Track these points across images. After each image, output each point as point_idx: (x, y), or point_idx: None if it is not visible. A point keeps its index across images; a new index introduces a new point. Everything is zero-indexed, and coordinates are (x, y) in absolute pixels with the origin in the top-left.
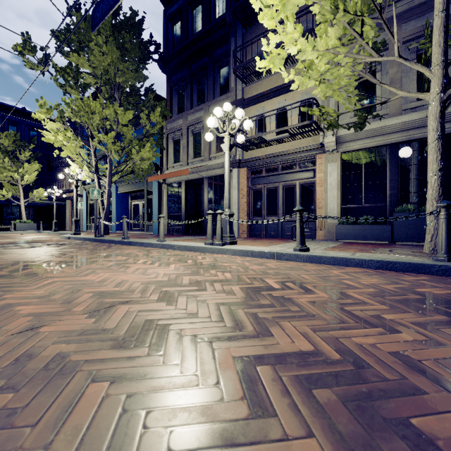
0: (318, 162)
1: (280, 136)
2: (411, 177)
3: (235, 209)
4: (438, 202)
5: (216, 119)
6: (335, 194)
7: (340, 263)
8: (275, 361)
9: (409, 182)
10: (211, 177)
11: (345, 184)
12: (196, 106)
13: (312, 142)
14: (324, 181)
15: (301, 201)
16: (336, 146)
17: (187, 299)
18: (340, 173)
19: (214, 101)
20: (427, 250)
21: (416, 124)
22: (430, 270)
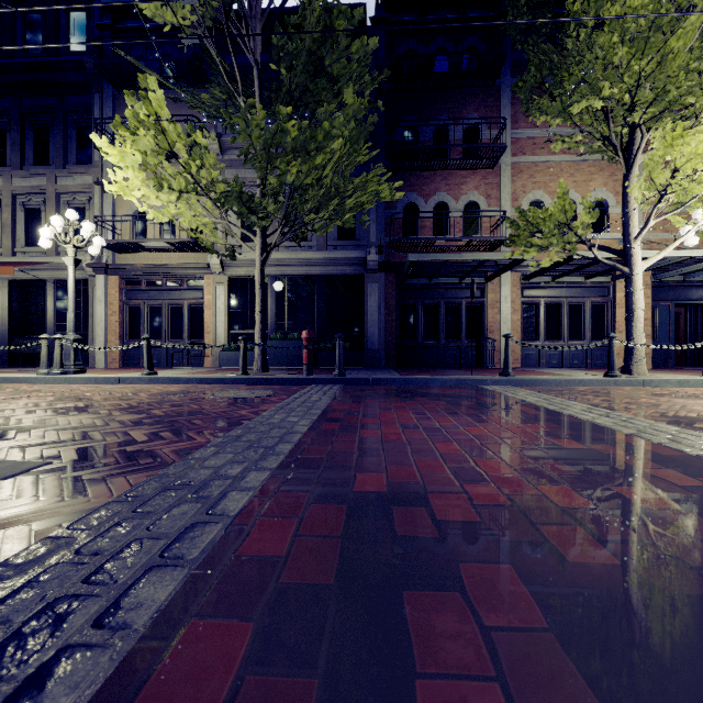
0: (207, 283)
1: (165, 243)
2: (286, 308)
3: (101, 330)
4: (260, 335)
5: (54, 229)
6: (224, 318)
7: (173, 382)
8: (49, 409)
9: (284, 313)
10: (61, 281)
11: (234, 310)
12: (31, 165)
13: (203, 259)
14: (212, 304)
15: (190, 324)
16: (223, 269)
17: (1, 403)
18: (229, 298)
19: (66, 170)
20: (254, 370)
21: (286, 262)
22: (226, 382)
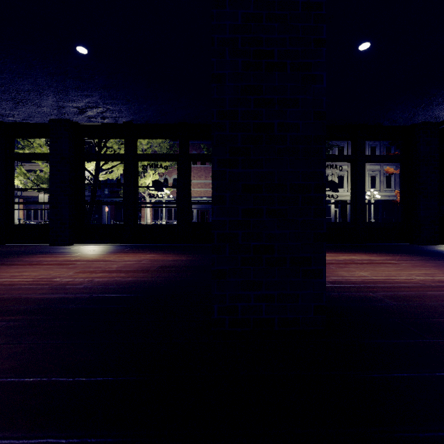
0: None
1: None
2: None
3: (17, 217)
4: None
5: None
6: None
7: None
8: None
9: None
10: None
11: None
12: None
13: None
14: None
15: (47, 215)
16: None
17: None
18: None
19: None
20: None
21: None
22: None
